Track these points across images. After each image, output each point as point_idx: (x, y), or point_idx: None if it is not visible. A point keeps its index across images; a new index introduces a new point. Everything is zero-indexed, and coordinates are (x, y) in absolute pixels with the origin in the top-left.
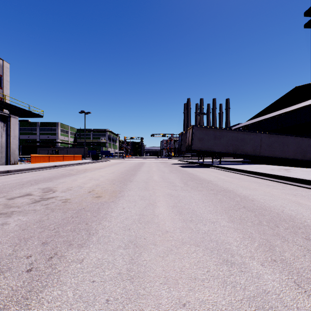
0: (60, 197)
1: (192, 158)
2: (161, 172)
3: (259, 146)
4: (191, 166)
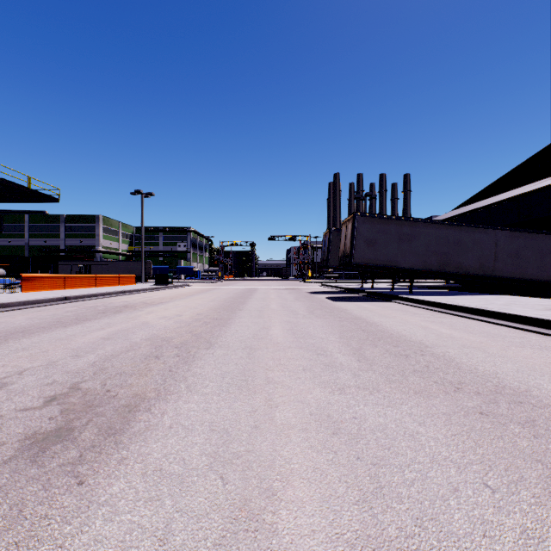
0: None
1: (345, 280)
2: (289, 315)
3: (492, 255)
4: (350, 298)
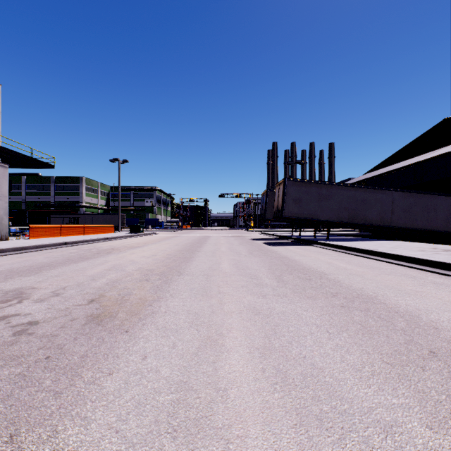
0: (21, 315)
1: (280, 229)
2: (234, 255)
3: (389, 211)
4: (282, 243)
